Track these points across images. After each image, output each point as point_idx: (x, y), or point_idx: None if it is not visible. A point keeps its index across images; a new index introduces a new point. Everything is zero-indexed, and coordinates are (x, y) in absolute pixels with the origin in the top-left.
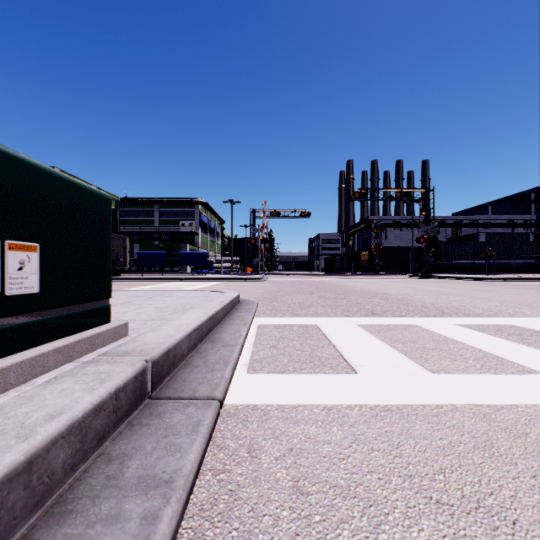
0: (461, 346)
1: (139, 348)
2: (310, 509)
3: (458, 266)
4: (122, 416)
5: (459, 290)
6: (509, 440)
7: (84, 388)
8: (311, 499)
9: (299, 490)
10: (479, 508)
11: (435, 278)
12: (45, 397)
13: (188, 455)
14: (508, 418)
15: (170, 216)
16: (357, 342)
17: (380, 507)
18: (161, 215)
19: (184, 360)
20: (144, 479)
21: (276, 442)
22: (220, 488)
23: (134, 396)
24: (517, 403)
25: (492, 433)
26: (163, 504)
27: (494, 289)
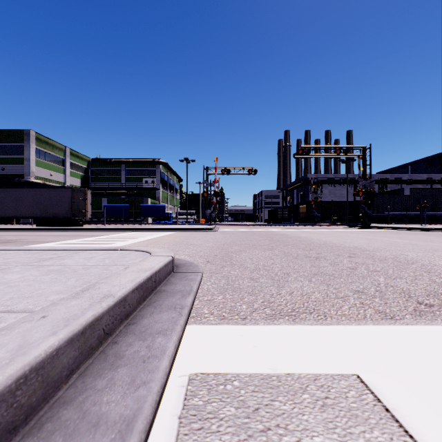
0: None
1: None
2: None
3: (389, 217)
4: None
5: (435, 243)
6: None
7: None
8: None
9: None
10: None
11: (375, 228)
12: None
13: None
14: None
15: (135, 174)
16: None
17: None
18: (127, 173)
19: None
20: None
21: None
22: None
23: None
24: None
25: None
26: None
27: None
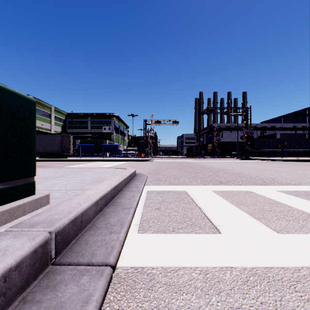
0: (288, 208)
1: (50, 217)
2: None
3: (264, 152)
4: (15, 293)
5: (269, 167)
6: None
7: None
8: None
9: None
10: None
11: (252, 160)
12: None
13: None
14: None
15: (97, 123)
16: (215, 205)
17: None
18: (92, 123)
19: (91, 222)
20: None
21: None
22: None
23: (33, 268)
24: None
25: None
26: None
27: (290, 166)
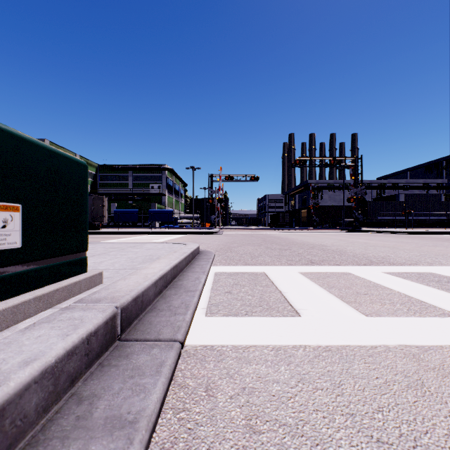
0: (389, 291)
1: (111, 295)
2: (261, 448)
3: (382, 221)
4: (94, 358)
5: (384, 242)
6: (438, 379)
7: (59, 334)
8: (263, 438)
9: (252, 429)
10: (417, 447)
11: (363, 232)
12: (22, 343)
13: (151, 395)
14: (435, 358)
15: (142, 180)
16: (299, 288)
17: (326, 446)
18: (134, 179)
19: (150, 305)
20: (111, 420)
21: (230, 381)
22: (180, 426)
23: (105, 339)
24: (442, 344)
25: (422, 372)
26: (126, 445)
27: (413, 241)
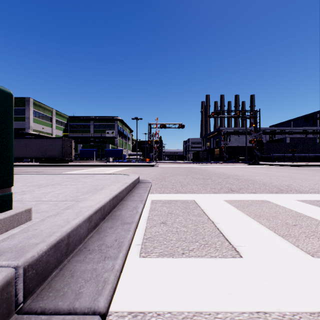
0: (315, 222)
1: (23, 242)
2: None
3: (274, 157)
4: None
5: (281, 173)
6: None
7: None
8: None
9: None
10: None
11: (261, 165)
12: None
13: None
14: None
15: (100, 127)
16: (230, 218)
17: None
18: (94, 127)
19: (81, 243)
20: None
21: None
22: None
23: None
24: None
25: None
26: None
27: (303, 172)
